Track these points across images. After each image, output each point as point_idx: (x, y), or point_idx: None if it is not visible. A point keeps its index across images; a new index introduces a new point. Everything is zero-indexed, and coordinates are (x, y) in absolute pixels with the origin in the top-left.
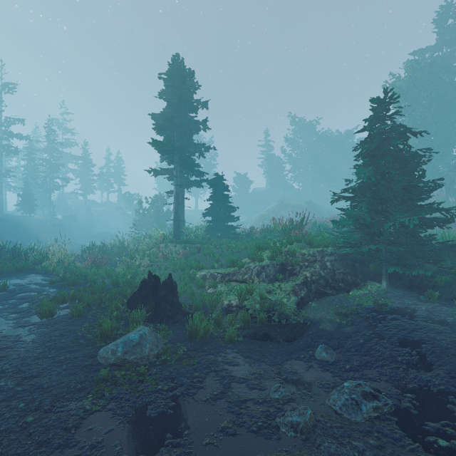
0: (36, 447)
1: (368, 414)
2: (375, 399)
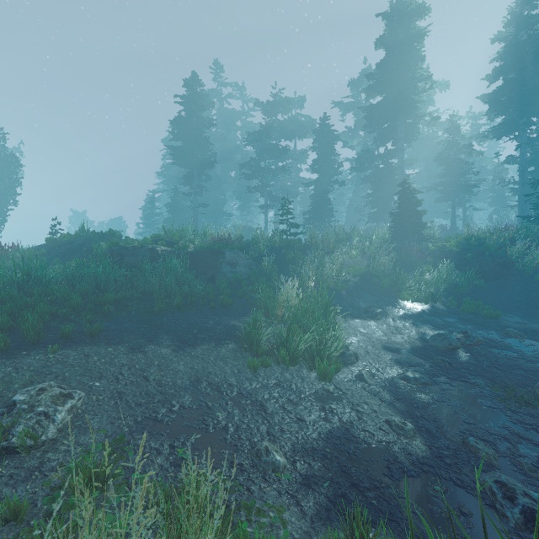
0: (446, 372)
1: (483, 482)
2: (505, 496)
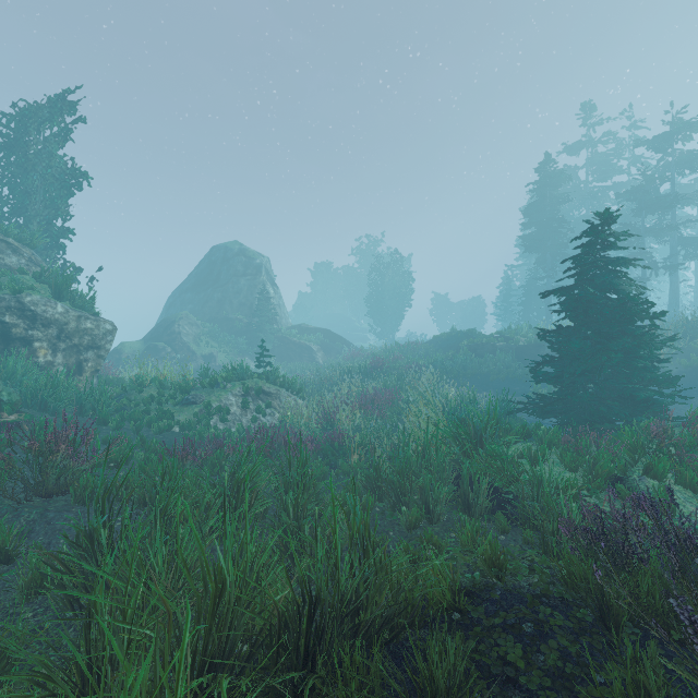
0: None
1: None
2: None
